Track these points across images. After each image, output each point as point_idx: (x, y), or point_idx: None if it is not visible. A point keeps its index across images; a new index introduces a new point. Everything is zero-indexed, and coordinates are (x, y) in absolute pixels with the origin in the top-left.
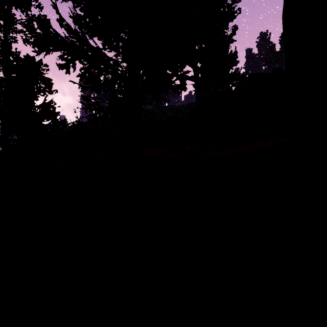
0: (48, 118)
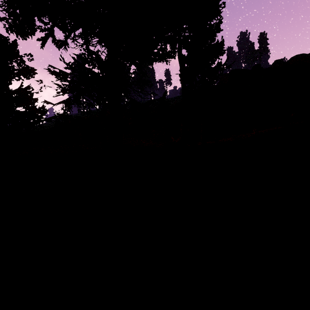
0: (25, 105)
